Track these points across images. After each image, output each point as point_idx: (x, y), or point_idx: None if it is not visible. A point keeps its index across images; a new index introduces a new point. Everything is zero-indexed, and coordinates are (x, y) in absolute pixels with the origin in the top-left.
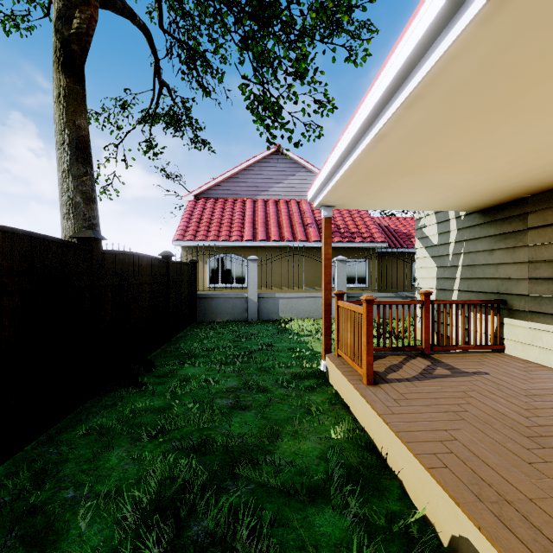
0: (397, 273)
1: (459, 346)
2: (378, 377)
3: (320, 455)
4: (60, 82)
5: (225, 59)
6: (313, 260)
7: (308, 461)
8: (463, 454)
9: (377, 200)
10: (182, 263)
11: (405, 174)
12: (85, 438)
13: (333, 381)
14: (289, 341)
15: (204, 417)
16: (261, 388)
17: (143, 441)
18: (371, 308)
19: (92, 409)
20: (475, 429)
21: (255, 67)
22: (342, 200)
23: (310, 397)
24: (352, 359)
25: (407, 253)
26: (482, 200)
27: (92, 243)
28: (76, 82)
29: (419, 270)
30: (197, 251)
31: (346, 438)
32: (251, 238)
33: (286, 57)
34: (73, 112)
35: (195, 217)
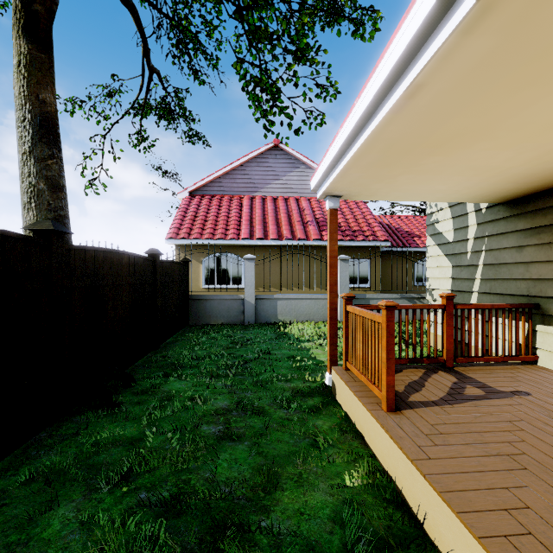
0: (400, 273)
1: (486, 357)
2: (398, 399)
3: (332, 515)
4: (20, 48)
5: (220, 43)
6: (313, 259)
7: (320, 536)
8: (547, 536)
9: (391, 187)
10: (173, 263)
11: (433, 150)
12: (27, 487)
13: (341, 400)
14: (289, 348)
15: (184, 453)
16: (256, 409)
17: (102, 491)
18: (393, 317)
19: (47, 441)
20: (547, 485)
21: (251, 43)
22: (351, 187)
23: (315, 422)
24: (366, 375)
25: (410, 252)
26: (513, 189)
27: (51, 236)
28: (40, 49)
29: (431, 269)
30: (190, 250)
31: (365, 485)
32: (248, 237)
33: (285, 30)
34: (35, 84)
35: (190, 214)
